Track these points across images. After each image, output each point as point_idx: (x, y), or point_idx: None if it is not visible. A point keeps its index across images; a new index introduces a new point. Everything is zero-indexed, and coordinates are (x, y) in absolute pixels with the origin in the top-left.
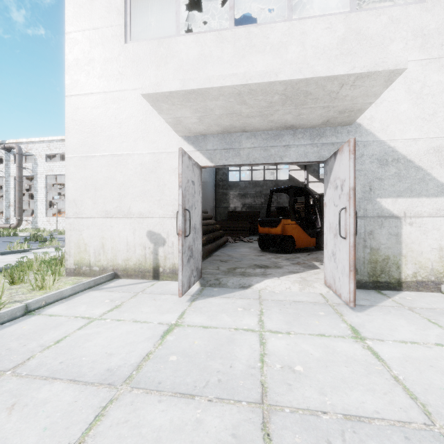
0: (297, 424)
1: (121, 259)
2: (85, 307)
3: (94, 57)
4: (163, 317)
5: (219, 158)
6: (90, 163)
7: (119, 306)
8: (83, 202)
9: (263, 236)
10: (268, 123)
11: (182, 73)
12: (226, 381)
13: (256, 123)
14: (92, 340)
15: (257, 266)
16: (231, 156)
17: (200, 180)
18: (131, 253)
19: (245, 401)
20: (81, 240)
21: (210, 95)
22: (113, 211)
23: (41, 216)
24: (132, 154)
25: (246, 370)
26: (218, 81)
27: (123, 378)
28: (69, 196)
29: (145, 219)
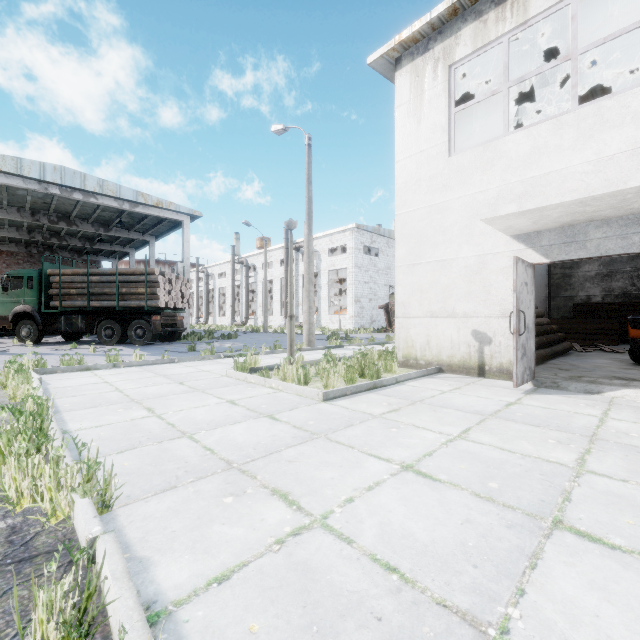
0: (616, 445)
1: (445, 356)
2: (433, 385)
3: (420, 177)
4: (501, 398)
5: (557, 253)
6: (416, 270)
7: (459, 388)
8: (410, 304)
9: (638, 343)
10: (626, 210)
11: (511, 172)
12: (563, 427)
13: (607, 214)
14: (454, 399)
15: (617, 377)
16: (573, 250)
17: (533, 278)
18: (455, 350)
19: (578, 434)
20: (408, 337)
21: (547, 208)
22: (437, 311)
23: (324, 314)
24: (456, 258)
25: (581, 427)
26: (557, 199)
27: (488, 414)
28: (398, 299)
29: (469, 319)
